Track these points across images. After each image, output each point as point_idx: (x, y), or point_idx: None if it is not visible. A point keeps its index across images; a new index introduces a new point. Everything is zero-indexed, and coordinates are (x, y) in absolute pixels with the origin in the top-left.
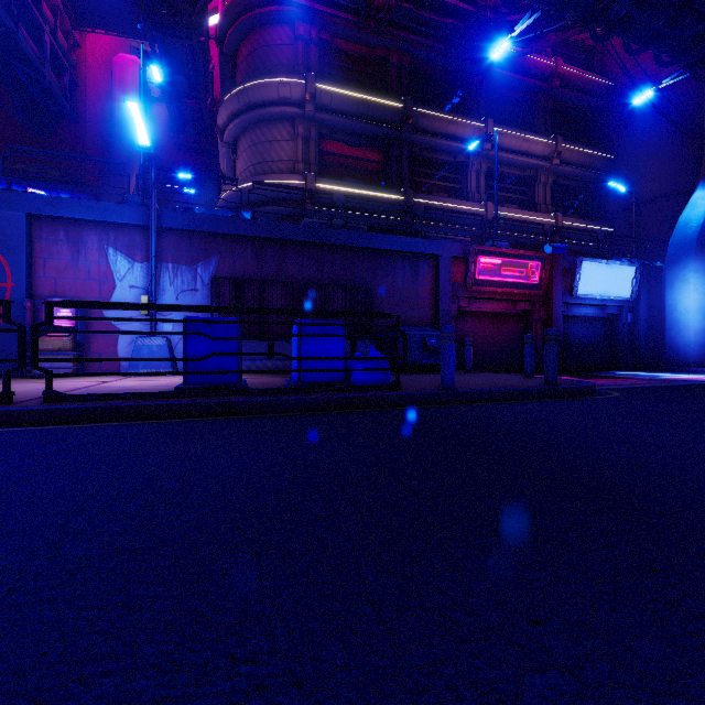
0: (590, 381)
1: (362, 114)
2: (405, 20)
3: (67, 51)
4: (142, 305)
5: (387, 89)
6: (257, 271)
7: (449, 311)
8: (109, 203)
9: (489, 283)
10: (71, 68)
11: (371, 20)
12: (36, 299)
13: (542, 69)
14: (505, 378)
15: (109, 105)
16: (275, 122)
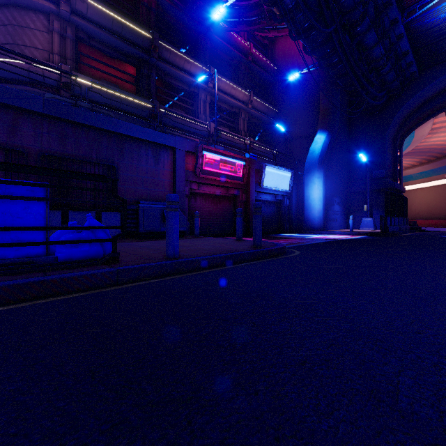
0: (275, 241)
1: (117, 31)
2: None
3: None
4: None
5: (139, 21)
6: None
7: (184, 191)
8: None
9: (212, 173)
10: None
11: None
12: None
13: (242, 47)
14: (223, 242)
15: None
16: (28, 11)
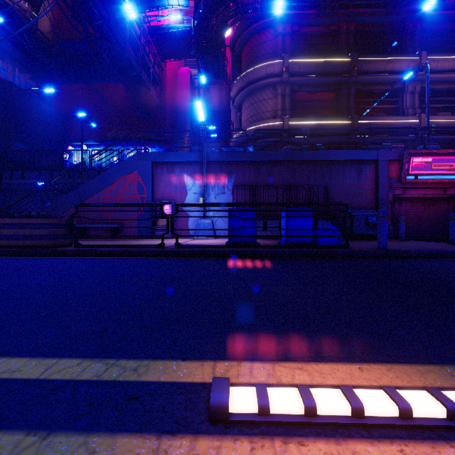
0: None
1: (320, 71)
2: (352, 1)
3: (158, 74)
4: (213, 204)
5: (338, 50)
6: (256, 180)
7: (386, 198)
8: (185, 152)
9: (421, 176)
10: (160, 83)
11: (327, 9)
12: (155, 201)
13: None
14: (431, 244)
15: (175, 96)
16: (264, 89)
